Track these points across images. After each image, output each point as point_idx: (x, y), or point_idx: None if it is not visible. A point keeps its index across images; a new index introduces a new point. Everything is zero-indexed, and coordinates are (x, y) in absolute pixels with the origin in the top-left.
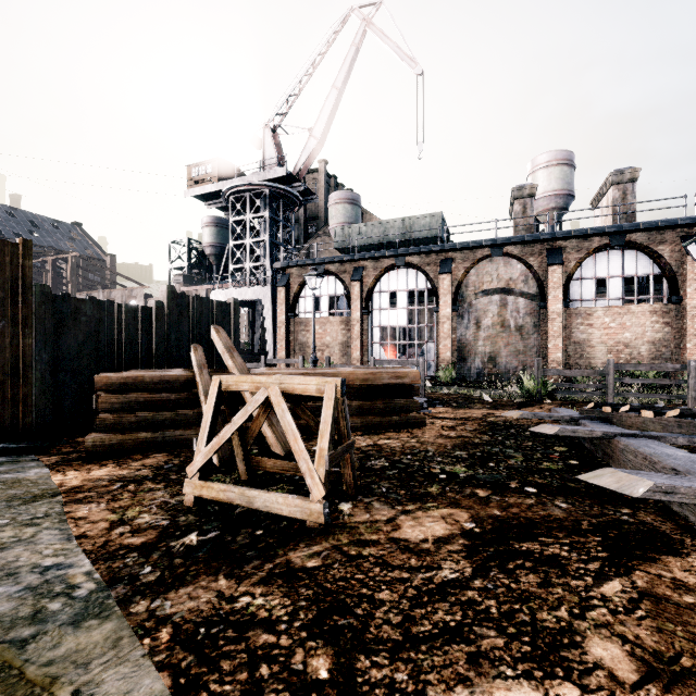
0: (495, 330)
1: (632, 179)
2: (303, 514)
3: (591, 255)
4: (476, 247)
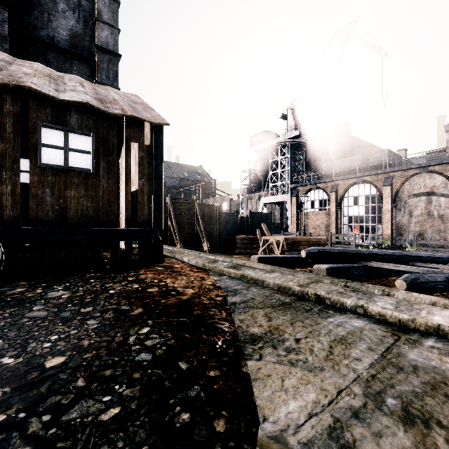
0: (423, 217)
1: None
2: None
3: None
4: (408, 169)
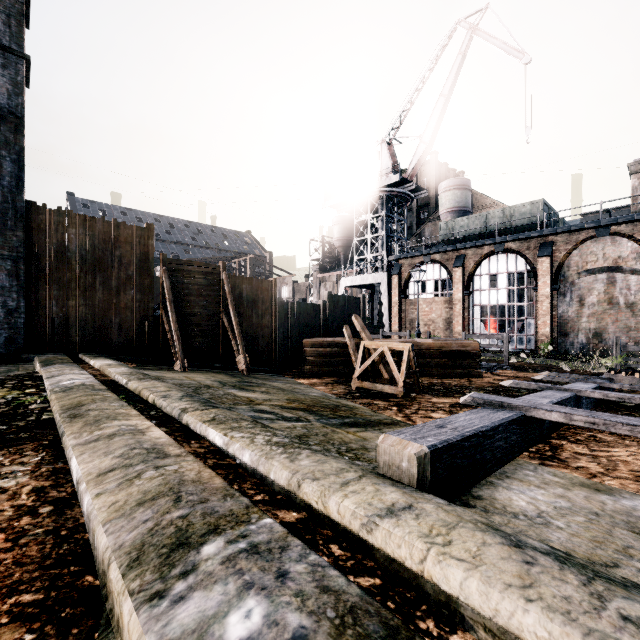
0: (601, 307)
1: None
2: (395, 392)
3: None
4: (578, 230)
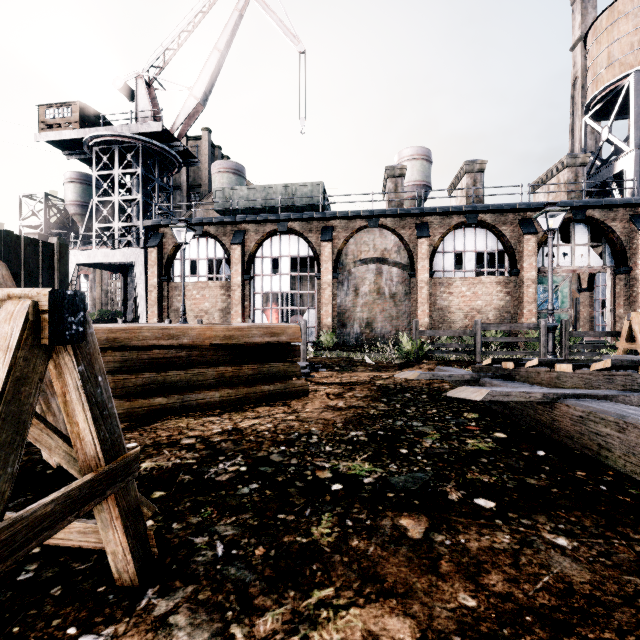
0: (372, 297)
1: (480, 170)
2: None
3: (451, 230)
4: (355, 217)
